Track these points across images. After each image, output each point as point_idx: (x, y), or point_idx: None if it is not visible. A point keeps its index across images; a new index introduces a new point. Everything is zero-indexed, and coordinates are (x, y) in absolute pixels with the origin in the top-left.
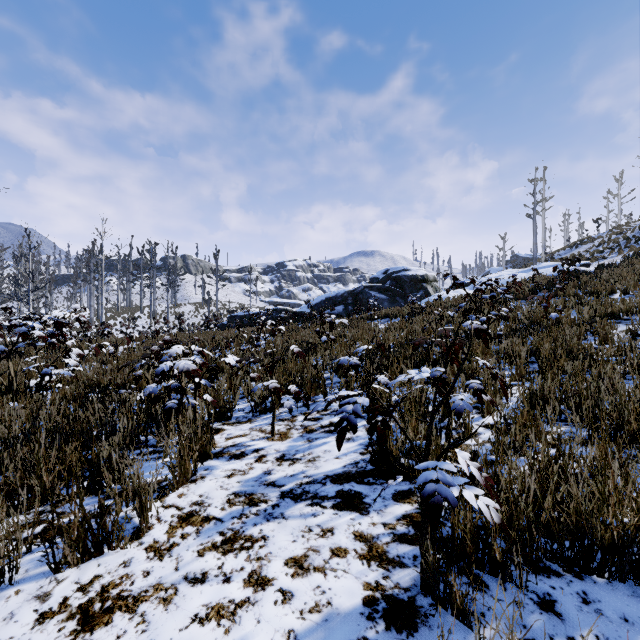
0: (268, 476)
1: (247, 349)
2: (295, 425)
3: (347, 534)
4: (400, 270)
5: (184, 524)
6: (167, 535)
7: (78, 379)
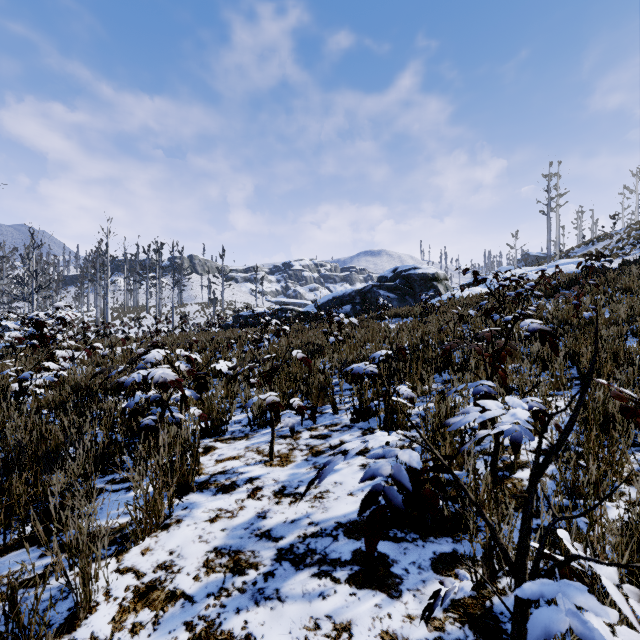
0: (262, 521)
1: (250, 350)
2: (299, 444)
3: (372, 637)
4: (409, 268)
5: (140, 605)
6: (112, 626)
7: (62, 384)
